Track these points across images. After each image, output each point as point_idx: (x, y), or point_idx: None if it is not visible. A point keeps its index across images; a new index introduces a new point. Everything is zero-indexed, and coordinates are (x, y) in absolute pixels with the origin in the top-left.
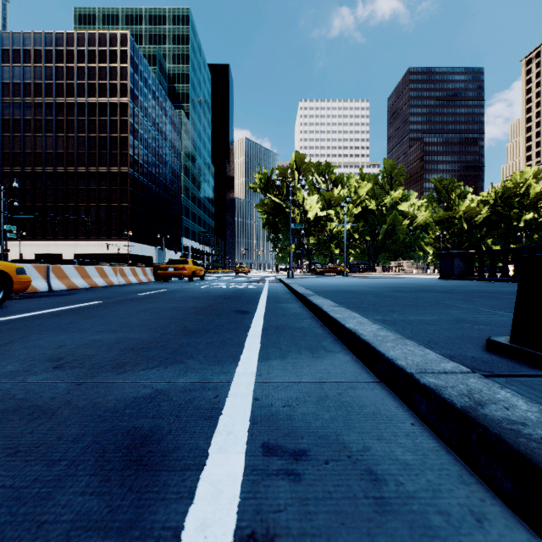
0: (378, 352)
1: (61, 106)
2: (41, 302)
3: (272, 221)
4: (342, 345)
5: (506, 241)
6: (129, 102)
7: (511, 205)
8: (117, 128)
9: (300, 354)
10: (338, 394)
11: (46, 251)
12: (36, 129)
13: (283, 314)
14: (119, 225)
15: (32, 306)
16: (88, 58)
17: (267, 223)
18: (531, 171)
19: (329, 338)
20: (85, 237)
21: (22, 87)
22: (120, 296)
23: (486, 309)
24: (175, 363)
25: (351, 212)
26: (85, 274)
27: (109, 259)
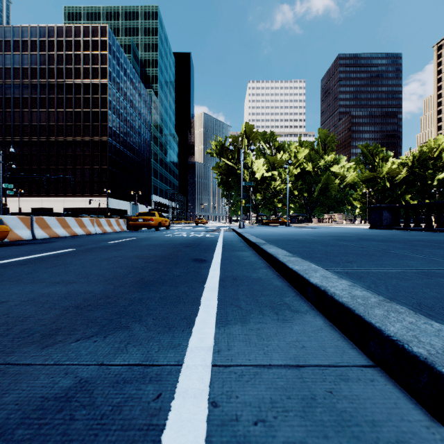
0: (369, 325)
1: (52, 86)
2: (18, 250)
3: (225, 180)
4: (307, 303)
5: (421, 197)
6: (108, 83)
7: (426, 166)
8: (98, 104)
9: (263, 315)
10: (328, 392)
11: (40, 205)
12: (32, 106)
13: (238, 263)
14: (100, 184)
15: (7, 254)
16: (74, 47)
17: (221, 182)
18: (443, 138)
19: (291, 292)
20: (72, 194)
21: (21, 71)
22: (92, 244)
23: (442, 259)
24: (118, 330)
25: (291, 173)
26: (65, 225)
27: (92, 212)
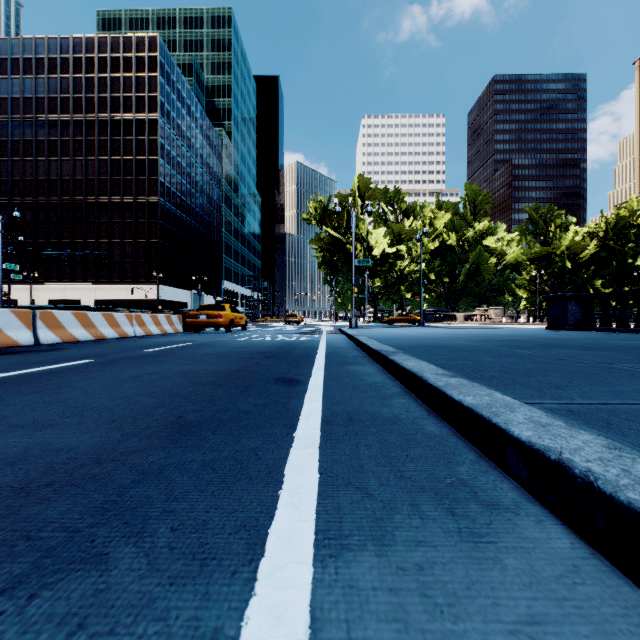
0: None
1: (79, 124)
2: None
3: (329, 259)
4: (509, 481)
5: (618, 283)
6: (159, 119)
7: (625, 238)
8: (145, 149)
9: (422, 519)
10: None
11: (62, 296)
12: (51, 152)
13: (354, 386)
14: (148, 265)
15: None
16: (111, 67)
17: (323, 261)
18: None
19: (464, 451)
20: (107, 279)
21: (34, 103)
22: (121, 353)
23: None
24: (76, 568)
25: (426, 248)
26: (87, 323)
27: (136, 306)
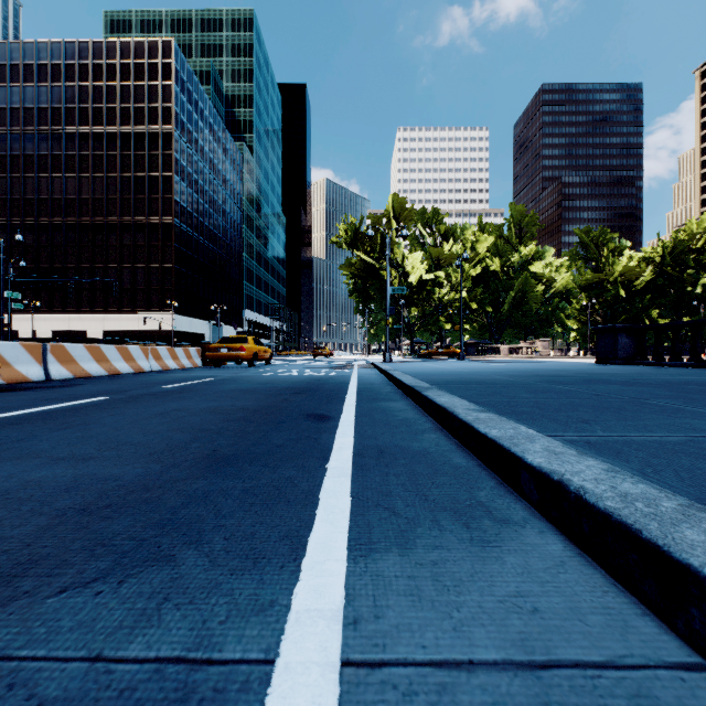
0: (686, 570)
1: (86, 137)
2: (15, 399)
3: (361, 287)
4: (522, 503)
5: (676, 313)
6: (173, 132)
7: (684, 264)
8: (158, 165)
9: (440, 531)
10: None
11: (66, 326)
12: (54, 168)
13: (386, 422)
14: (161, 293)
15: None
16: (121, 75)
17: (355, 289)
18: None
19: (486, 479)
20: (116, 309)
21: (36, 113)
22: (141, 389)
23: None
24: (151, 564)
25: (467, 275)
26: (101, 357)
27: (148, 337)
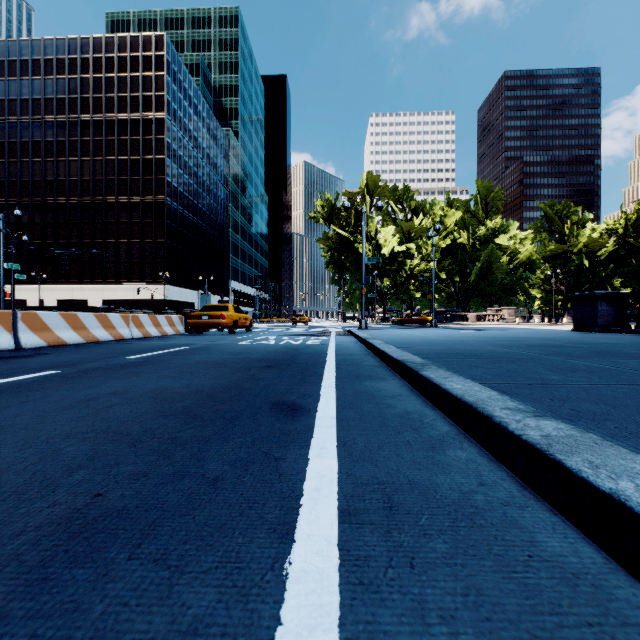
0: None
1: (87, 124)
2: None
3: (337, 259)
4: None
5: (638, 282)
6: (165, 118)
7: None
8: (151, 149)
9: None
10: None
11: (69, 296)
12: (59, 153)
13: (380, 420)
14: (154, 265)
15: None
16: (118, 67)
17: (331, 261)
18: None
19: None
20: (114, 280)
21: (43, 104)
22: (100, 360)
23: None
24: None
25: (436, 247)
26: (78, 325)
27: (143, 306)
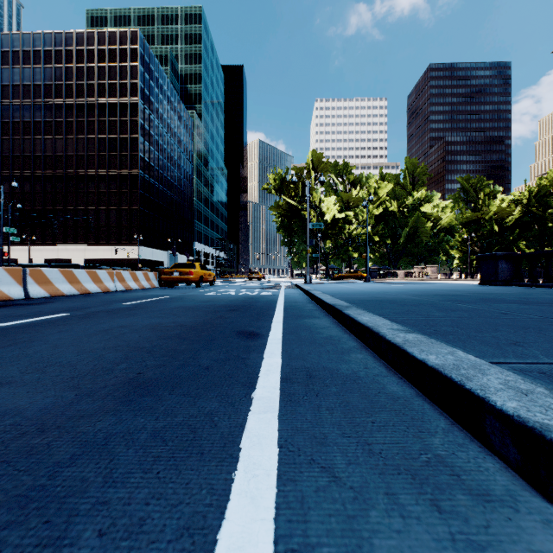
0: None
1: (71, 107)
2: None
3: (287, 224)
4: (492, 459)
5: (540, 244)
6: (139, 102)
7: (546, 205)
8: (127, 129)
9: (403, 518)
10: None
11: (55, 255)
12: (46, 132)
13: (311, 340)
14: (129, 229)
15: None
16: (98, 58)
17: (281, 226)
18: None
19: (433, 417)
20: (94, 241)
21: (32, 89)
22: (99, 306)
23: None
24: None
25: (371, 214)
26: (73, 279)
27: (119, 264)
